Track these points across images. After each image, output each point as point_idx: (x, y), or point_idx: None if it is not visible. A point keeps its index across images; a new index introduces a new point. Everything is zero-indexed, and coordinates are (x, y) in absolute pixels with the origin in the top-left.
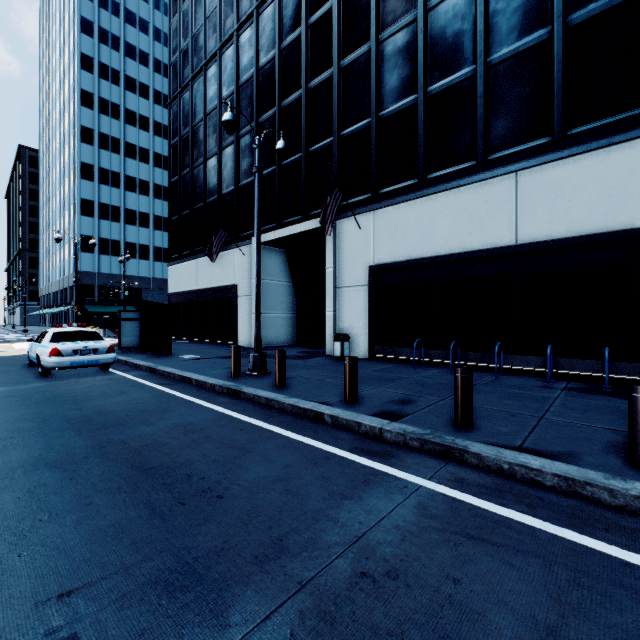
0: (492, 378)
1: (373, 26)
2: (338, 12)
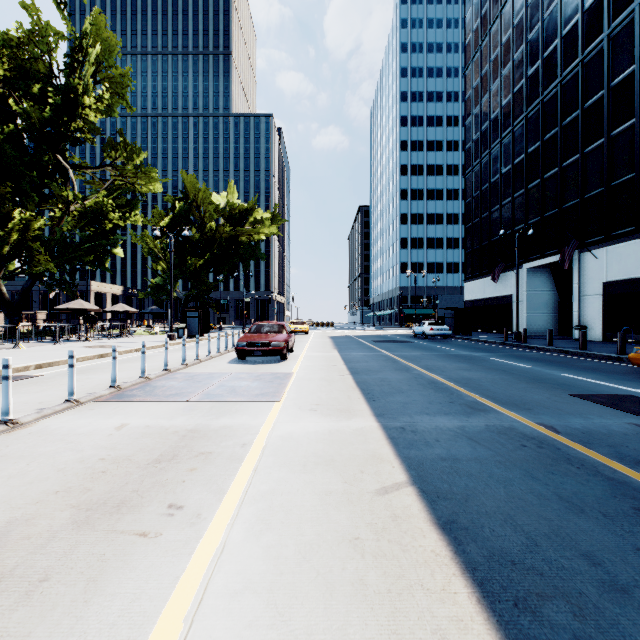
0: None
1: (605, 130)
2: (582, 119)
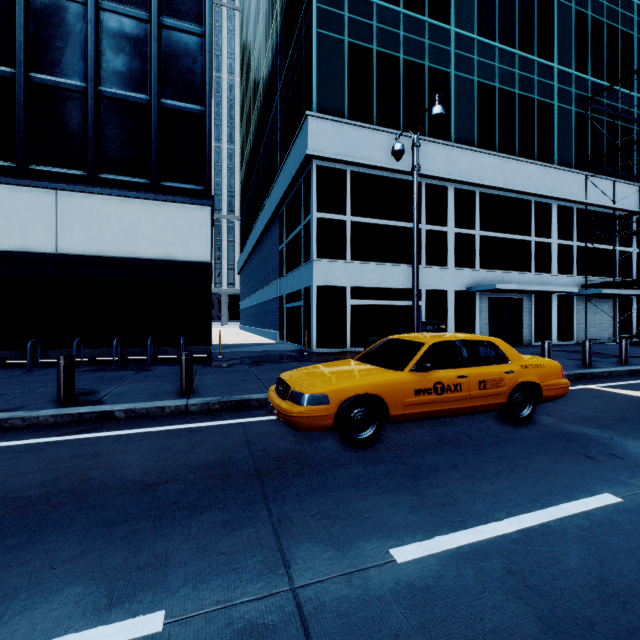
0: (24, 372)
1: None
2: None
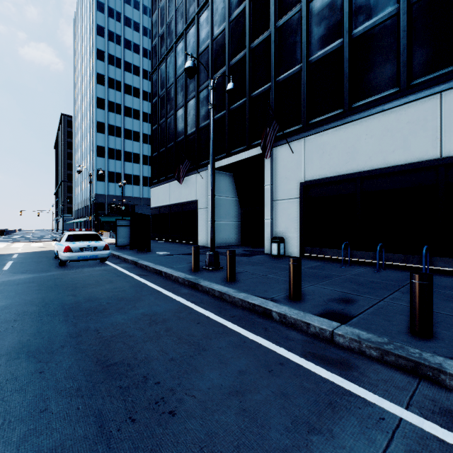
0: None
1: None
2: None
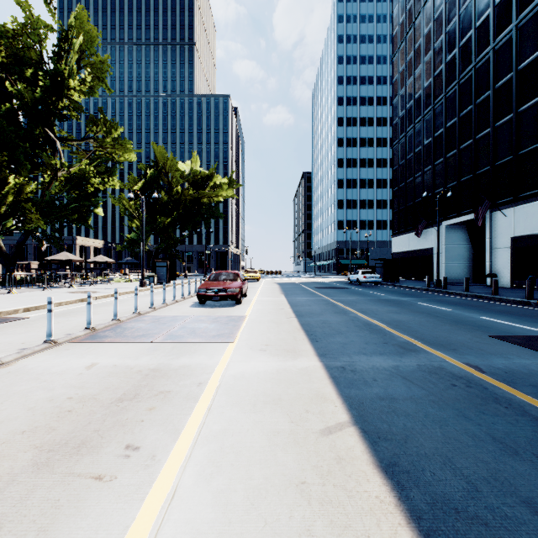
0: None
1: (513, 107)
2: (493, 98)
